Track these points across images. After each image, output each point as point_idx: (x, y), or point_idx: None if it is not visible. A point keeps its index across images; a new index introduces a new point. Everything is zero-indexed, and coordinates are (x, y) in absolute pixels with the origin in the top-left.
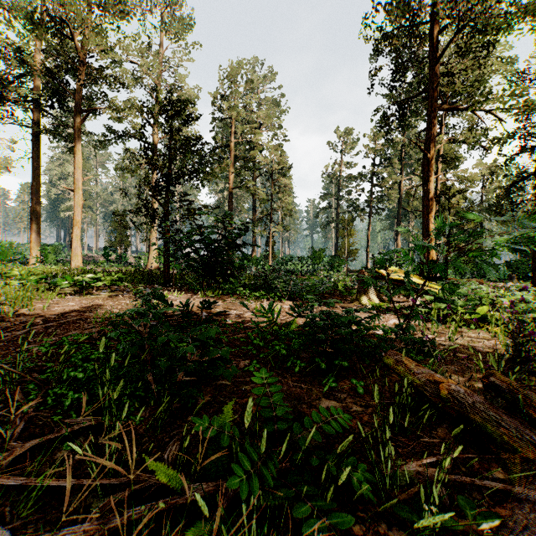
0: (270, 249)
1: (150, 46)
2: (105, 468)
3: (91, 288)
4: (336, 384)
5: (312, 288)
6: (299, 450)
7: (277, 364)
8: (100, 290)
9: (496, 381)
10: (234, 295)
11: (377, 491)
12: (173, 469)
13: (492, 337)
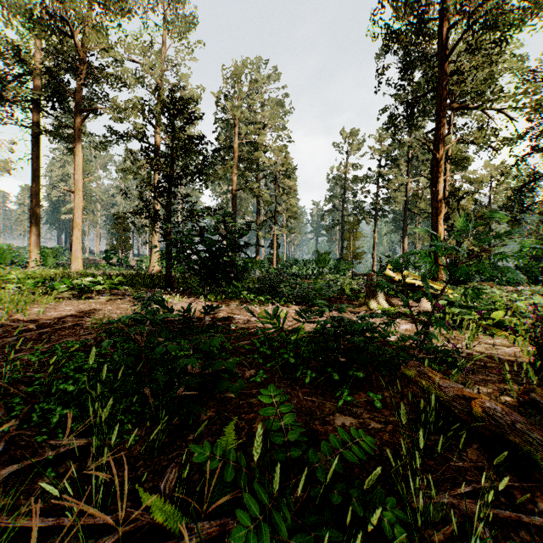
0: (274, 252)
1: (152, 45)
2: (92, 499)
3: (91, 292)
4: (351, 398)
5: (319, 292)
6: (318, 485)
7: (286, 374)
8: (100, 294)
9: (535, 397)
10: (238, 299)
11: (409, 531)
12: (170, 504)
13: (511, 344)
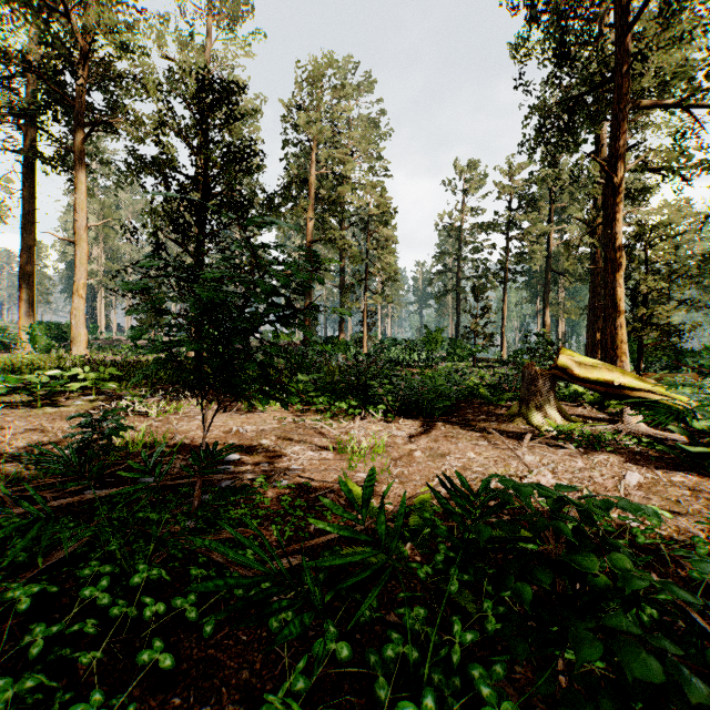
0: (364, 329)
1: (192, 38)
2: None
3: (69, 392)
4: None
5: (438, 393)
6: None
7: None
8: (82, 395)
9: None
10: (305, 404)
11: None
12: None
13: None
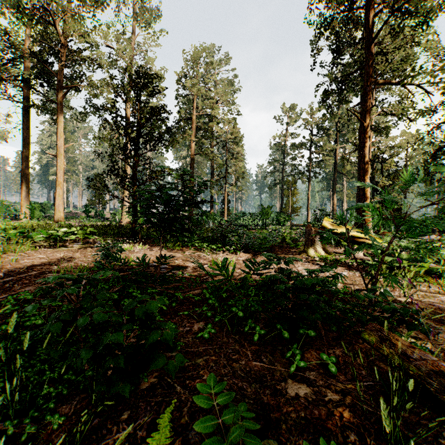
0: (225, 206)
1: (123, 33)
2: None
3: (66, 241)
4: (305, 364)
5: (263, 241)
6: None
7: (234, 329)
8: (74, 242)
9: None
10: (194, 247)
11: None
12: None
13: (444, 292)
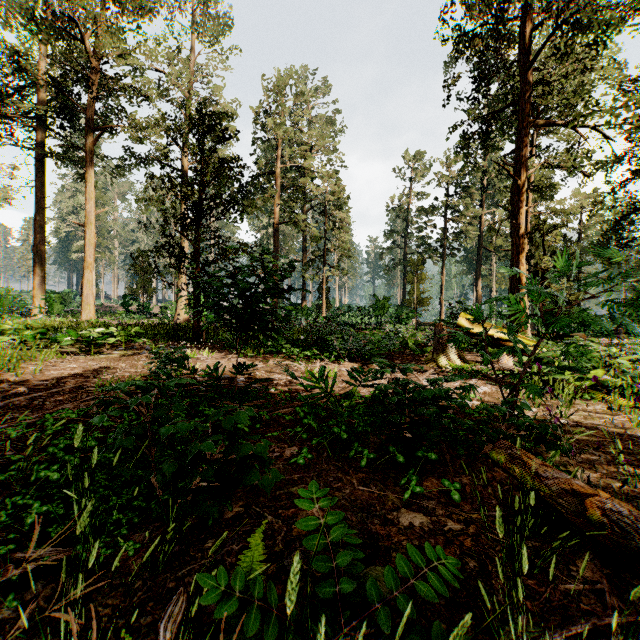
0: (323, 297)
1: (178, 51)
2: None
3: (102, 345)
4: (421, 489)
5: (377, 345)
6: (381, 637)
7: (336, 454)
8: (114, 347)
9: None
10: (280, 354)
11: None
12: None
13: (615, 412)
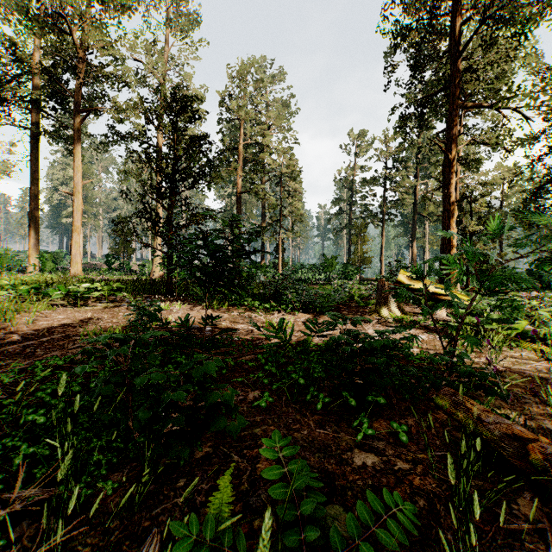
0: (279, 256)
1: (154, 44)
2: None
3: (88, 298)
4: (373, 432)
5: (327, 299)
6: None
7: (294, 397)
8: (98, 300)
9: None
10: (242, 306)
11: None
12: None
13: (539, 358)
